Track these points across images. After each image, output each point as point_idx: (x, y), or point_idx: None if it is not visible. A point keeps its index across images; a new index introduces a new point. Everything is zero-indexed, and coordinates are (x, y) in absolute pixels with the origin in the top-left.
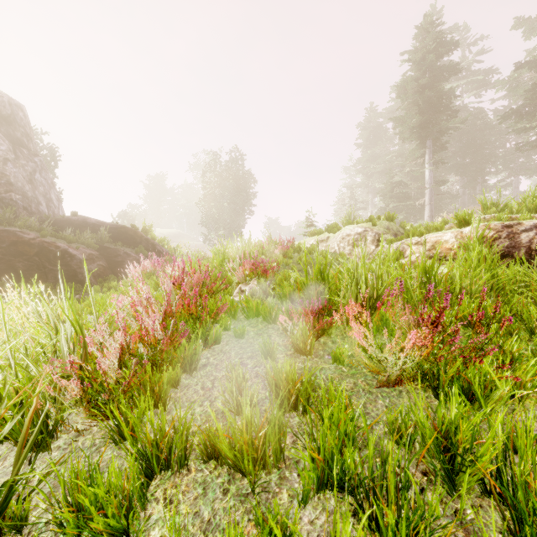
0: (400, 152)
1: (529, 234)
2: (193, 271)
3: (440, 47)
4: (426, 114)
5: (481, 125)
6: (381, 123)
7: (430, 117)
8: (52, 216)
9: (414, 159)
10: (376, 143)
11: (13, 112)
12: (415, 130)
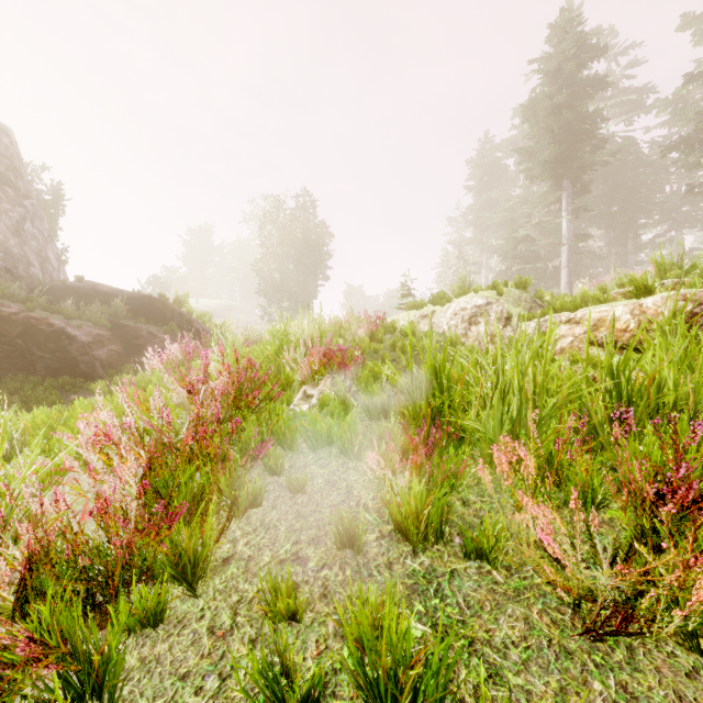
0: (526, 197)
1: None
2: (226, 368)
3: (581, 53)
4: (563, 144)
5: (633, 161)
6: (499, 159)
7: (568, 147)
8: (49, 281)
9: (546, 205)
10: (492, 186)
11: None
12: (549, 165)
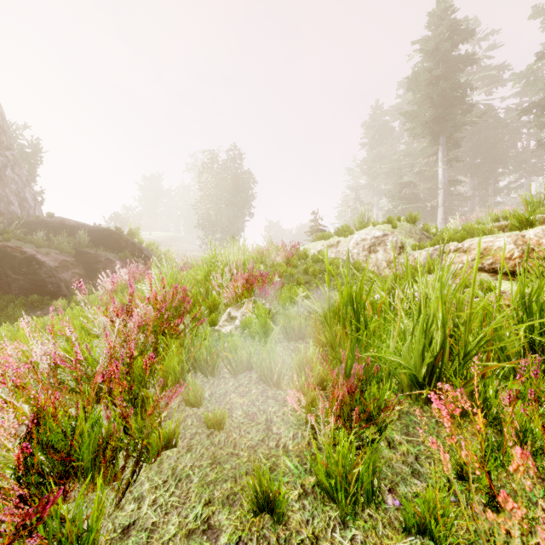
0: (408, 151)
1: None
2: (154, 295)
3: (454, 36)
4: (439, 108)
5: (493, 123)
6: (387, 122)
7: (444, 111)
8: (26, 217)
9: (426, 157)
10: (382, 143)
11: None
12: (428, 125)
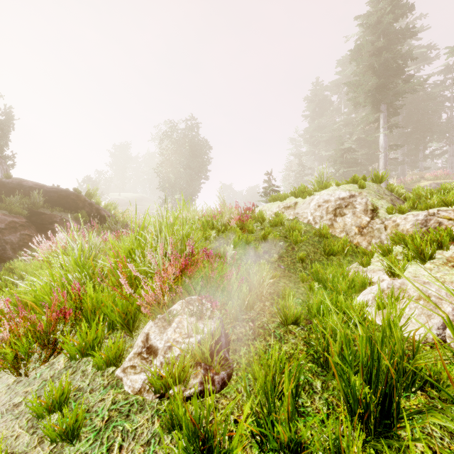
0: (347, 121)
1: None
2: None
3: (394, 11)
4: (381, 78)
5: (423, 95)
6: (326, 96)
7: (385, 80)
8: None
9: (366, 124)
10: (322, 115)
11: None
12: (371, 93)
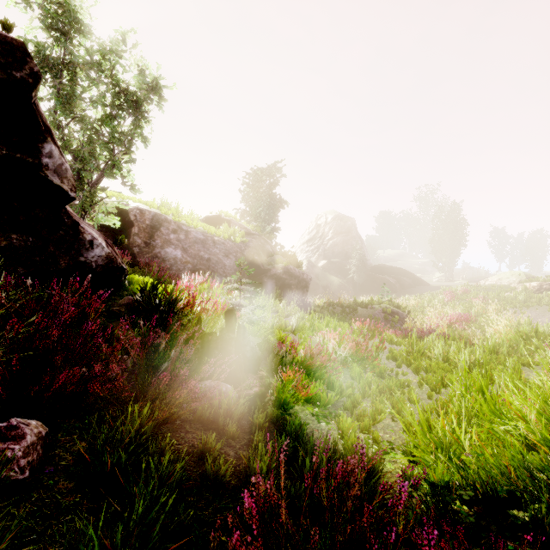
0: None
1: (546, 285)
2: (450, 292)
3: None
4: None
5: None
6: None
7: None
8: (369, 264)
9: None
10: None
11: (355, 225)
12: None
